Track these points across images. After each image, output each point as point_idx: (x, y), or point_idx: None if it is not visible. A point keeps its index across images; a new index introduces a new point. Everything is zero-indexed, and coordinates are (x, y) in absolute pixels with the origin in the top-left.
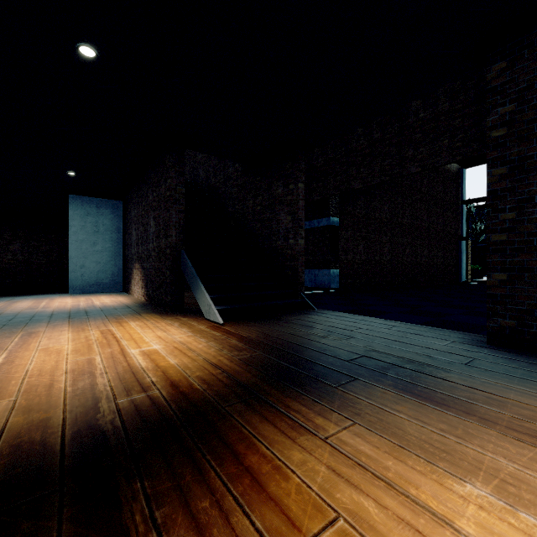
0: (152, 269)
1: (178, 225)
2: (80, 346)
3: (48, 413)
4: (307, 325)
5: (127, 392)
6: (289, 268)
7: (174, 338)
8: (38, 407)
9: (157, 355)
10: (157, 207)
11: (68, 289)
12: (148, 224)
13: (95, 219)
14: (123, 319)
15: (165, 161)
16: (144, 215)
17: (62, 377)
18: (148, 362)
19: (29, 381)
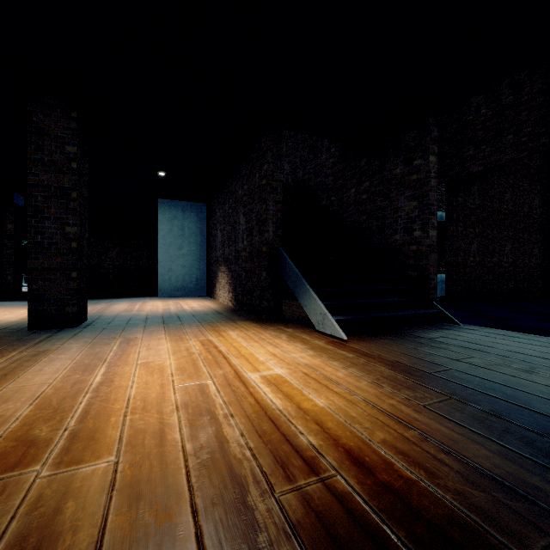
0: (241, 271)
1: (275, 218)
2: (183, 363)
3: (167, 510)
4: (472, 348)
5: (284, 469)
6: (413, 268)
7: (294, 358)
8: (149, 488)
9: (288, 386)
10: (248, 201)
11: (156, 293)
12: (236, 222)
13: (181, 222)
14: (219, 327)
15: (260, 145)
16: (232, 212)
17: (173, 417)
18: (282, 400)
19: (132, 420)
